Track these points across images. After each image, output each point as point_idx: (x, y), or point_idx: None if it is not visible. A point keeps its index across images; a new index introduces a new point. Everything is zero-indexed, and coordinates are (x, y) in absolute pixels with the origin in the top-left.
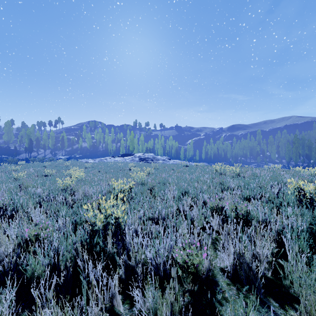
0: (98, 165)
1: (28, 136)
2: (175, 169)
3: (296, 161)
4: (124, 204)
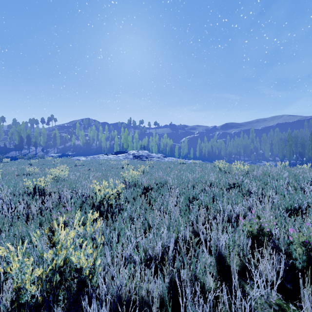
0: (89, 162)
1: (19, 133)
2: (172, 166)
3: (290, 159)
4: (104, 222)
